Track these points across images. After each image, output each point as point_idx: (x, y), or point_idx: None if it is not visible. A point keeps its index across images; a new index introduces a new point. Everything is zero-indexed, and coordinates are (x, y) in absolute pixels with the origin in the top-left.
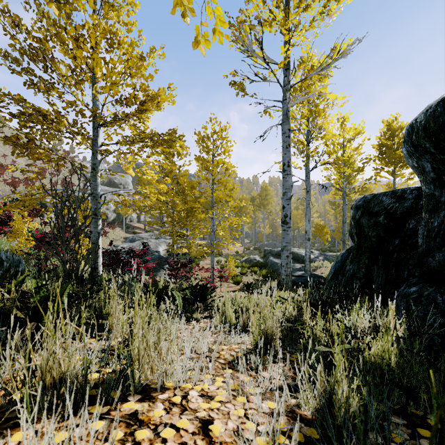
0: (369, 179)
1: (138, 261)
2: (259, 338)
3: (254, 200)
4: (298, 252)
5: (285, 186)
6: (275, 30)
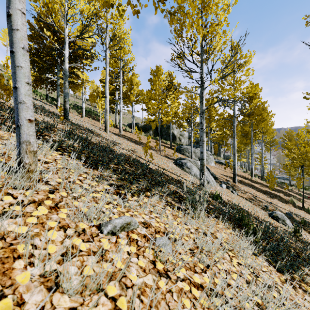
0: None
1: None
2: None
3: None
4: None
5: None
6: None
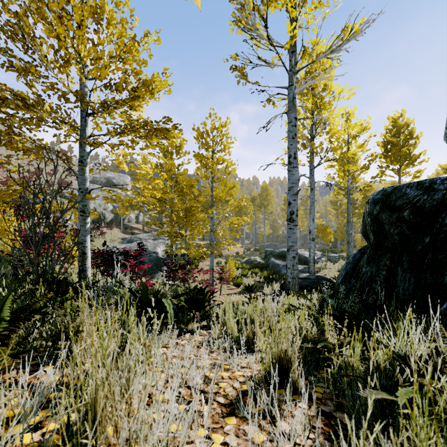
0: (375, 176)
1: (132, 262)
2: (272, 370)
3: (254, 200)
4: (300, 253)
5: (291, 180)
6: (281, 5)
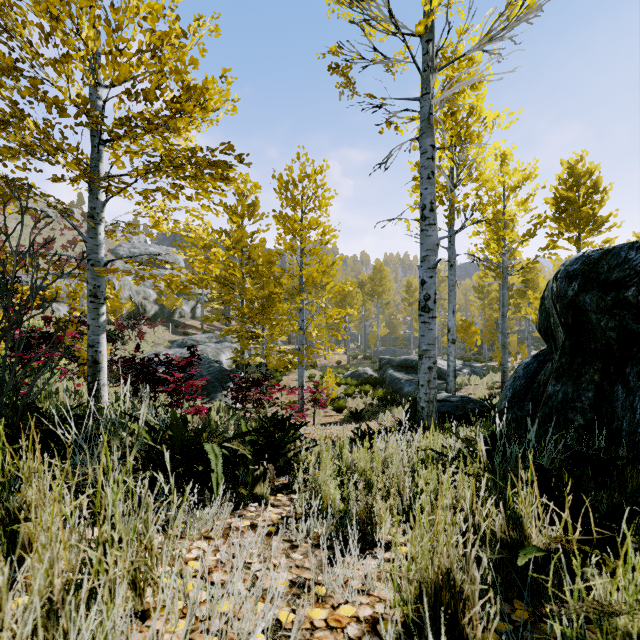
0: (544, 248)
1: (177, 376)
2: None
3: (363, 286)
4: None
5: (426, 245)
6: None
